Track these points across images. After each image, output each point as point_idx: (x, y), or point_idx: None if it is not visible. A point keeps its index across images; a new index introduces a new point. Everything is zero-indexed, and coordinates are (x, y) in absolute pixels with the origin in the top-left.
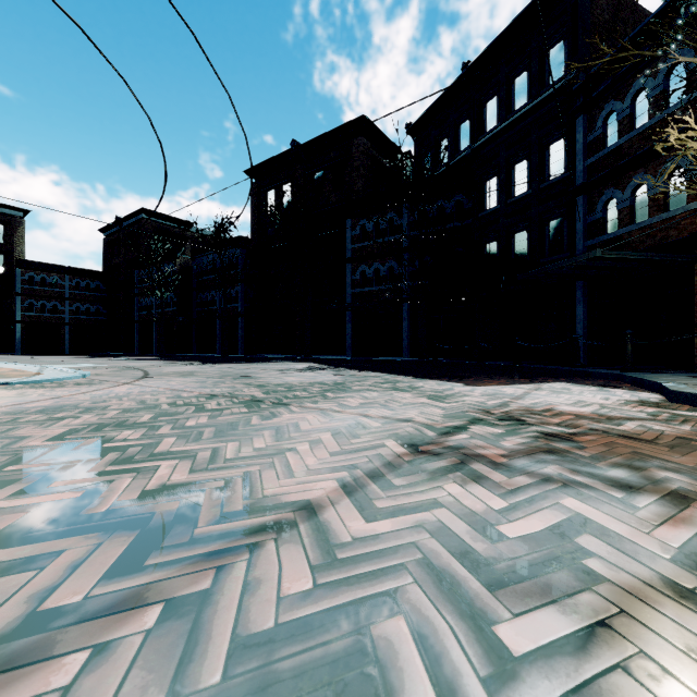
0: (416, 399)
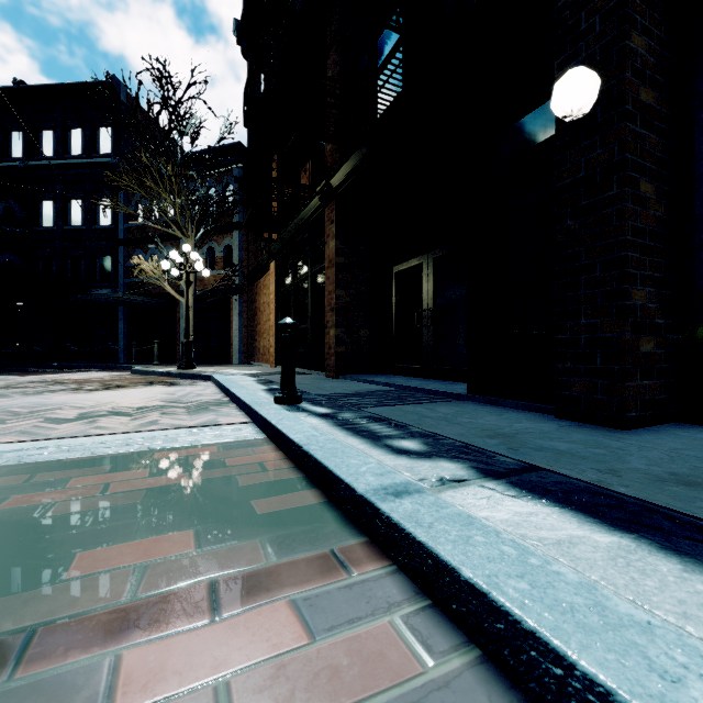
0: None
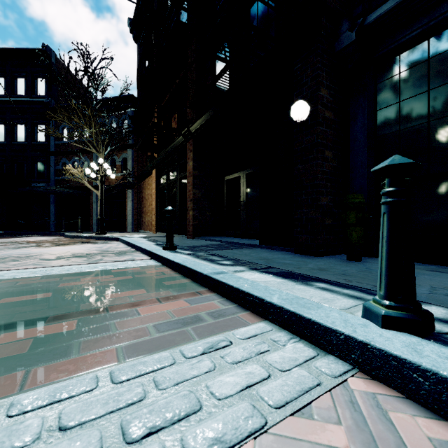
0: None
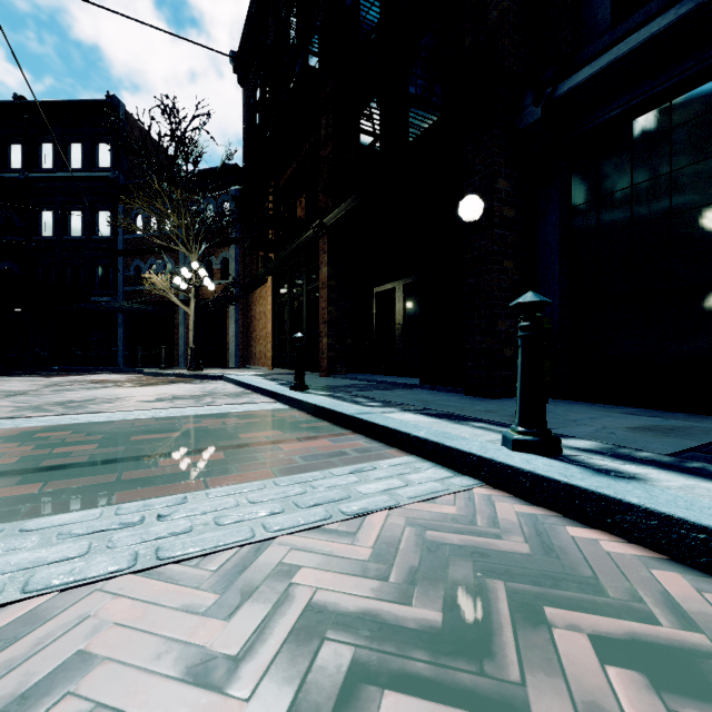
0: (22, 382)
